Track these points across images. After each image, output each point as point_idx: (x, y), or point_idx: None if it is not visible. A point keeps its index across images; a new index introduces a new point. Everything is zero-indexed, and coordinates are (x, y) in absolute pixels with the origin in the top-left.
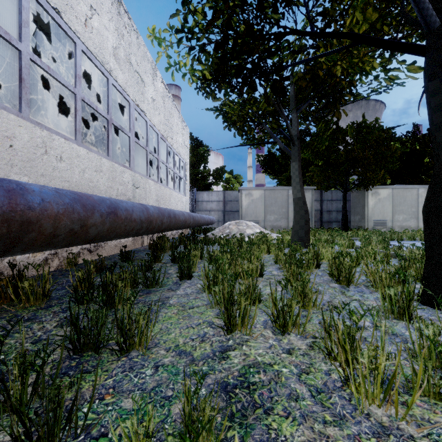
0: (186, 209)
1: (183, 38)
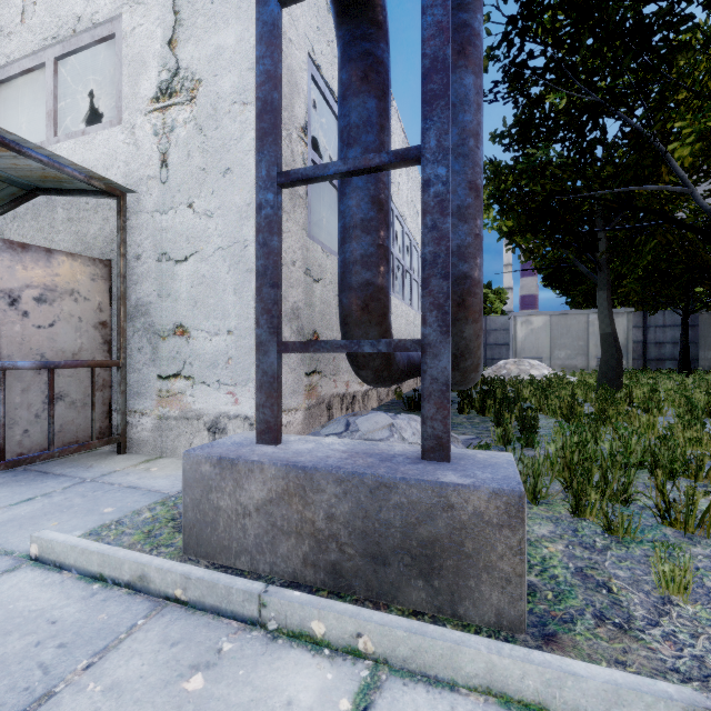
0: None
1: (493, 203)
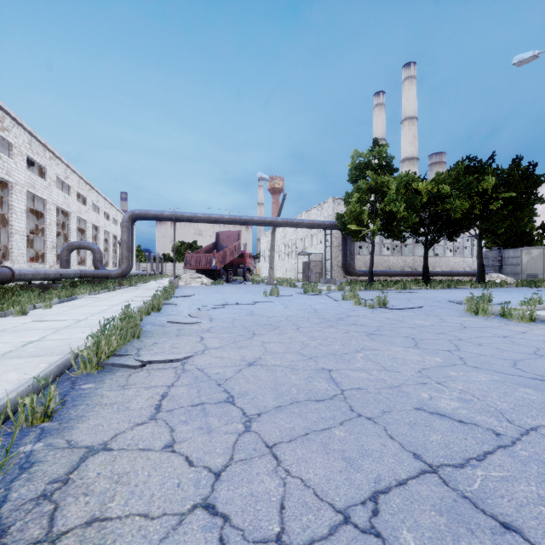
0: (475, 266)
1: None
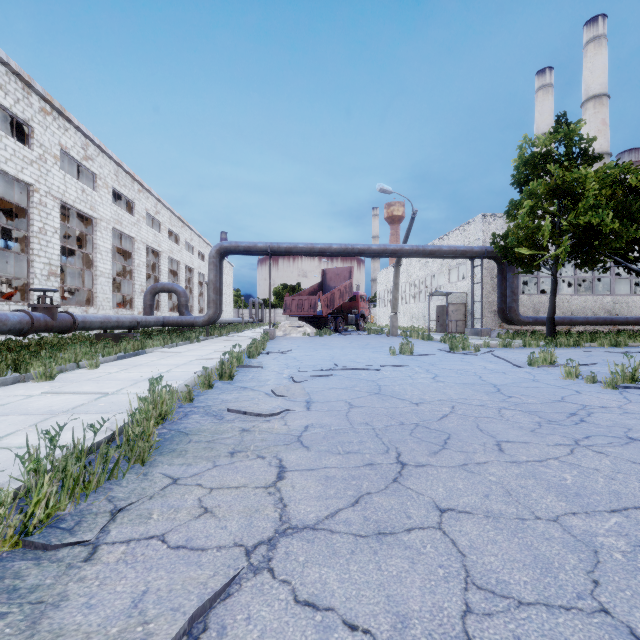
0: None
1: None
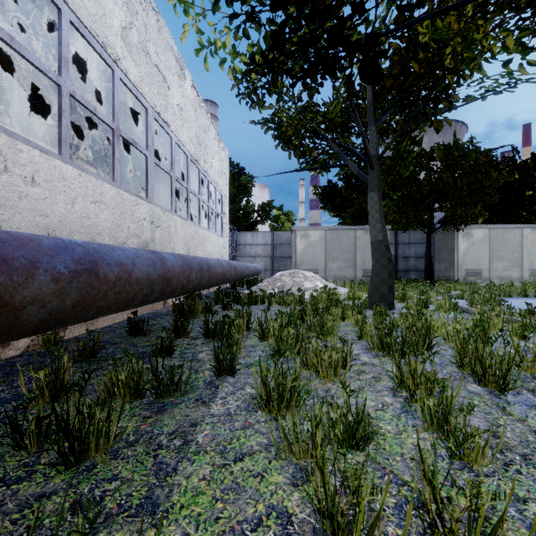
0: (225, 255)
1: None
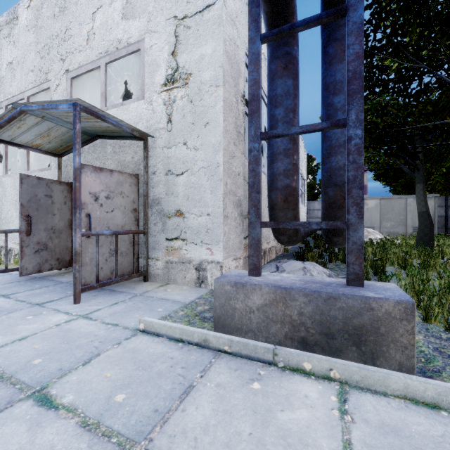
0: (305, 218)
1: None
